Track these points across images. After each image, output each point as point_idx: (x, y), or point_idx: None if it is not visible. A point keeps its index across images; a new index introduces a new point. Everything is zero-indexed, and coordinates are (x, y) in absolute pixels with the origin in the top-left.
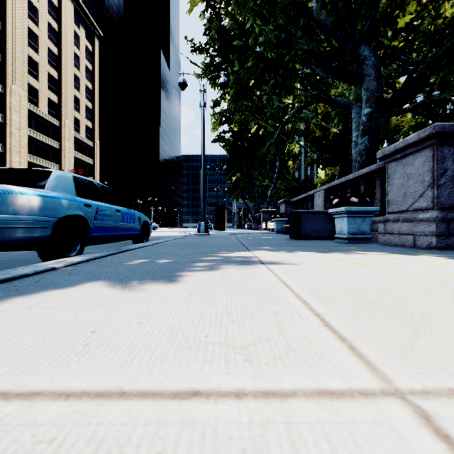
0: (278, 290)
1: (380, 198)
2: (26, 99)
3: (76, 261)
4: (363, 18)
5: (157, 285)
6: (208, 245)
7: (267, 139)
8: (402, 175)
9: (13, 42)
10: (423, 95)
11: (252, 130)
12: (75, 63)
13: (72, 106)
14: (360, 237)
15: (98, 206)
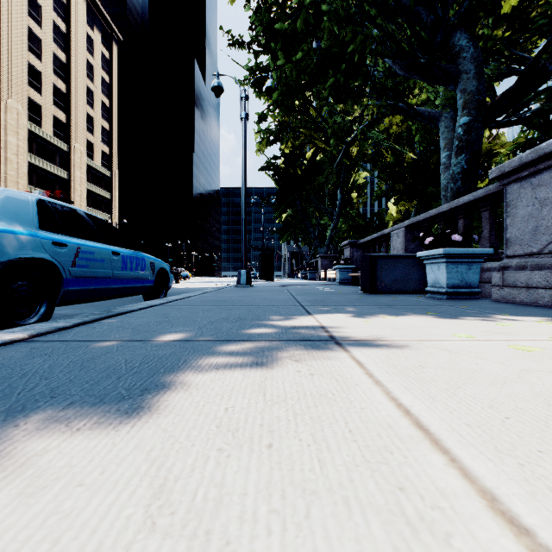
0: (417, 462)
1: (489, 237)
2: (26, 117)
3: (1, 340)
4: (454, 2)
5: (91, 431)
6: (247, 304)
7: (325, 166)
8: (531, 201)
9: (9, 46)
10: (537, 101)
11: (308, 154)
12: (88, 73)
13: (83, 126)
14: (464, 292)
15: (79, 246)
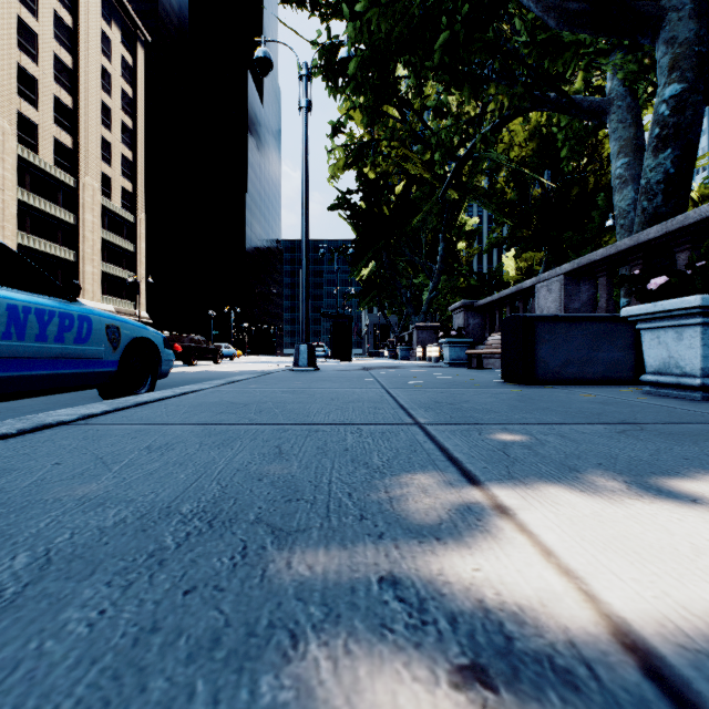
0: None
1: None
2: (15, 139)
3: None
4: None
5: None
6: (287, 417)
7: (422, 205)
8: None
9: None
10: None
11: (398, 187)
12: (103, 83)
13: (97, 153)
14: None
15: None
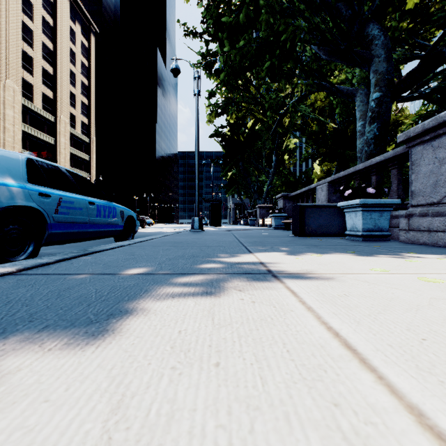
0: (348, 379)
1: (397, 190)
2: (20, 94)
3: None
4: None
5: (60, 351)
6: (199, 244)
7: (263, 134)
8: (432, 160)
9: (7, 37)
10: (435, 80)
11: (249, 124)
12: (71, 59)
13: (67, 101)
14: (376, 235)
15: (61, 197)
